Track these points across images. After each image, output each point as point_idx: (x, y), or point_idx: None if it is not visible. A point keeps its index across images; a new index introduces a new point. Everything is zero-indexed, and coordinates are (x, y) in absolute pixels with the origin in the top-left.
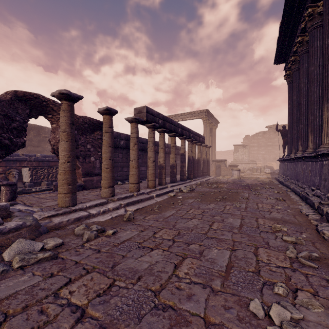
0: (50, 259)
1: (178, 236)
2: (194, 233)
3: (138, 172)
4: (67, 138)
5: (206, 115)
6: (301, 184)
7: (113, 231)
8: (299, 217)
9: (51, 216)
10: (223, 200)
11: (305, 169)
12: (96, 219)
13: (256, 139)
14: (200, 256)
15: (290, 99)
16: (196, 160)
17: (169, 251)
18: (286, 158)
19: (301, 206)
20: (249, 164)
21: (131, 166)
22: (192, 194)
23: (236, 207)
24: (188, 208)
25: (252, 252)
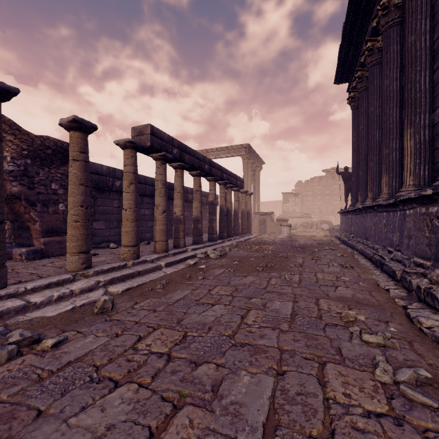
0: None
1: (181, 345)
2: (212, 335)
3: (135, 229)
4: None
5: (247, 152)
6: (372, 243)
7: (54, 341)
8: (377, 293)
9: None
10: (267, 270)
11: (377, 223)
12: (41, 312)
13: (310, 186)
14: (213, 397)
15: (354, 130)
16: (231, 211)
17: (151, 389)
18: (350, 209)
19: (376, 276)
20: (302, 218)
21: (124, 218)
22: (222, 261)
23: (286, 281)
24: (212, 285)
25: (314, 376)
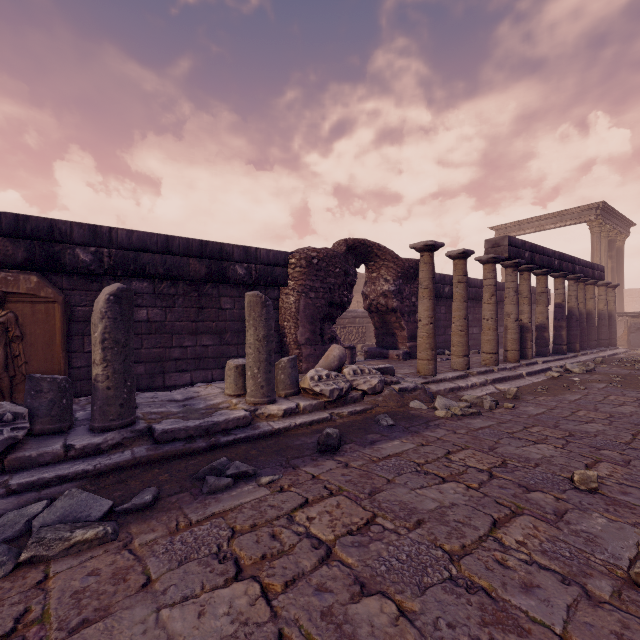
0: (477, 415)
1: (613, 418)
2: (637, 417)
3: (496, 337)
4: (430, 296)
5: (600, 215)
6: None
7: (513, 404)
8: None
9: (424, 383)
10: None
11: None
12: (469, 393)
13: None
14: None
15: None
16: (584, 314)
17: (613, 426)
18: None
19: None
20: None
21: (485, 327)
22: (595, 376)
23: None
24: (603, 394)
25: None
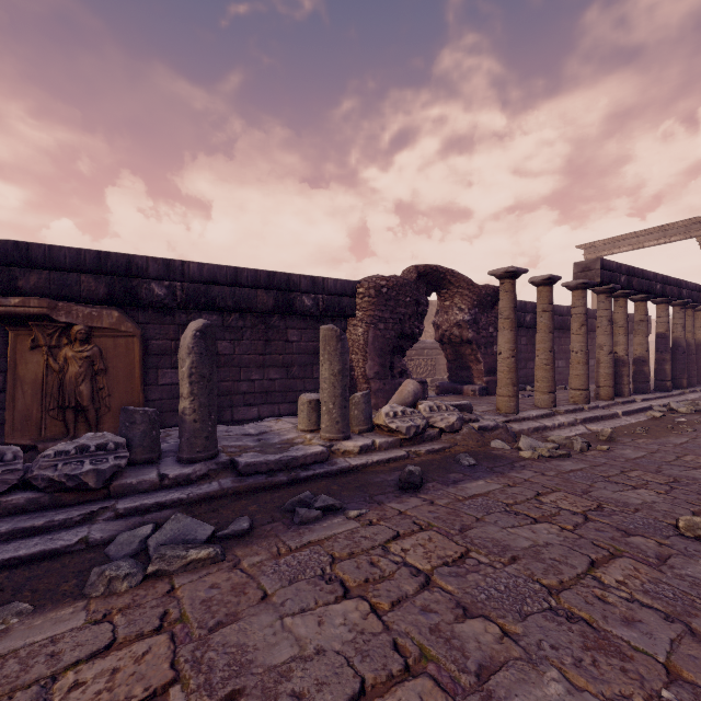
0: (567, 457)
1: None
2: None
3: (587, 372)
4: (511, 326)
5: None
6: None
7: (608, 446)
8: None
9: (505, 421)
10: None
11: None
12: (556, 433)
13: None
14: None
15: None
16: (693, 345)
17: None
18: None
19: None
20: None
21: (574, 361)
22: None
23: None
24: None
25: None
